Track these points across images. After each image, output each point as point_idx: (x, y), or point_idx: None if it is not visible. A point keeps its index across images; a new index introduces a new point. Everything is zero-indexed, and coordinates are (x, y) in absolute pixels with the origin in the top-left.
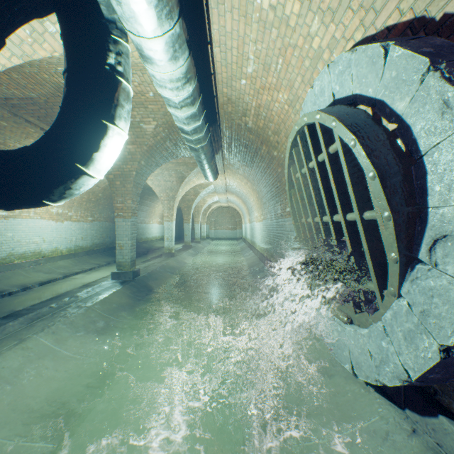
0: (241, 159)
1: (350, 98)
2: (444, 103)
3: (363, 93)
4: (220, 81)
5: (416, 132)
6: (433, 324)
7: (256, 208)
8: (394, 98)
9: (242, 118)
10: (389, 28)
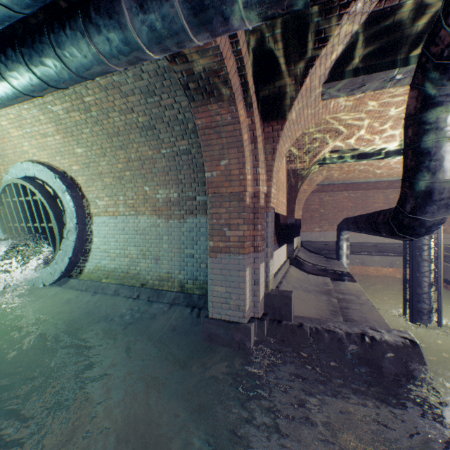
0: None
1: (44, 181)
2: (70, 200)
3: (49, 183)
4: None
5: (64, 204)
6: (68, 253)
7: None
8: (59, 192)
9: None
10: (58, 167)
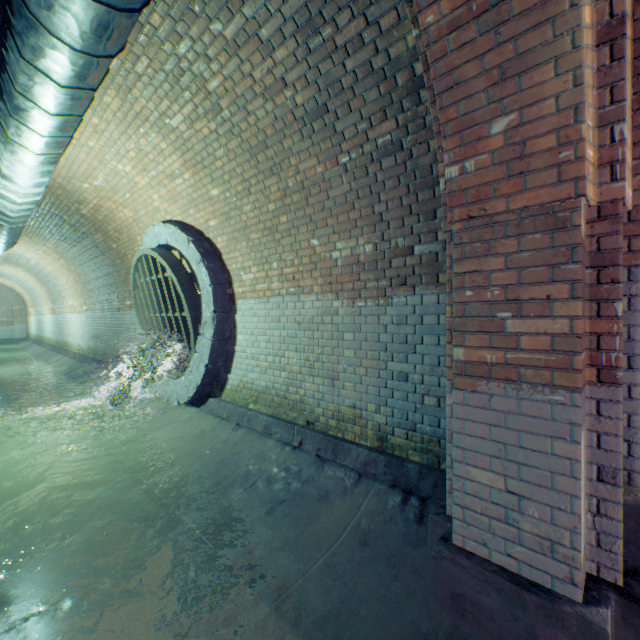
0: (59, 233)
1: (177, 249)
2: (205, 275)
3: (182, 252)
4: (57, 174)
5: (199, 281)
6: (204, 358)
7: (73, 295)
8: (193, 263)
9: (76, 204)
10: (193, 226)
